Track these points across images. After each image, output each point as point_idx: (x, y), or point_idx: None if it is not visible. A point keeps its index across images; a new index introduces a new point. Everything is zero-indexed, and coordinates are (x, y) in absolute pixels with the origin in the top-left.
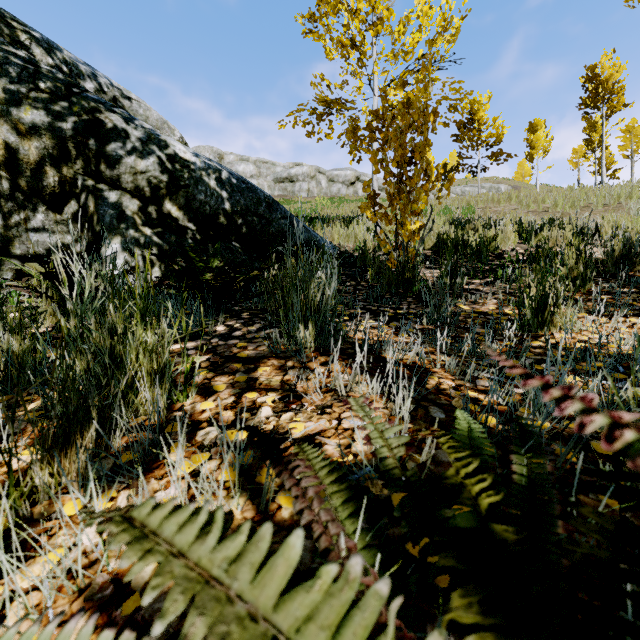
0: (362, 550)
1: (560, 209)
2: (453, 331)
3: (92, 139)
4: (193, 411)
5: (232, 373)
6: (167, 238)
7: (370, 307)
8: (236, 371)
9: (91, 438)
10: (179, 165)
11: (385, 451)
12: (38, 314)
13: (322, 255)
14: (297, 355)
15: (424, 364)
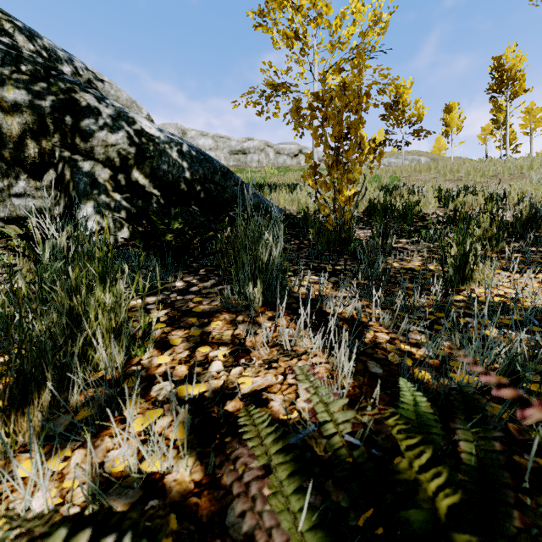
0: (308, 532)
1: (472, 178)
2: (385, 286)
3: (68, 116)
4: (150, 365)
5: (187, 327)
6: (134, 202)
7: (312, 263)
8: (191, 325)
9: (50, 396)
10: (145, 139)
11: (331, 428)
12: (15, 272)
13: (270, 217)
14: (247, 310)
15: (361, 318)
